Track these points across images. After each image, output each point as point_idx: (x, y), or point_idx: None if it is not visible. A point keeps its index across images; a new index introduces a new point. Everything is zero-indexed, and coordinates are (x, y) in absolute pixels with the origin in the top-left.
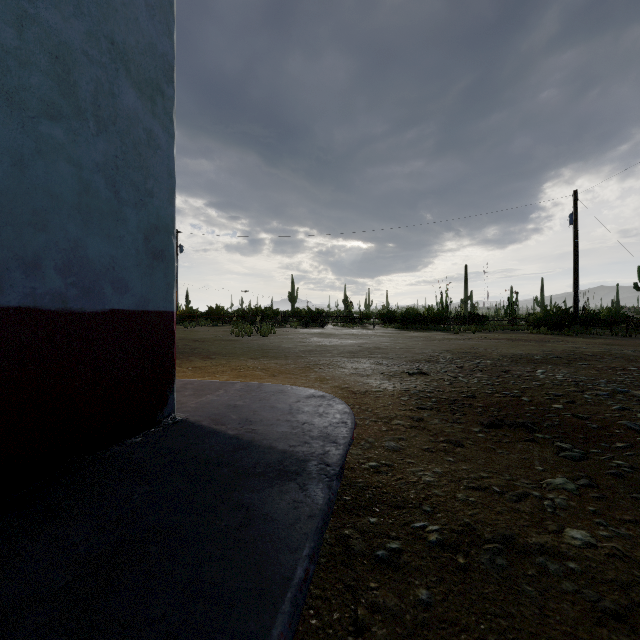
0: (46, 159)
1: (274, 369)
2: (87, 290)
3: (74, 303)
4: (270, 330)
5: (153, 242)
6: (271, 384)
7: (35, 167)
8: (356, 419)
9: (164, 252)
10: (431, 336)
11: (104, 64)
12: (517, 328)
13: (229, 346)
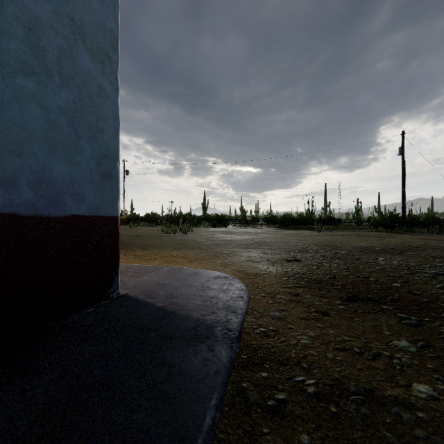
0: (21, 104)
1: (191, 257)
2: (53, 201)
3: (43, 210)
4: (189, 229)
5: (103, 166)
6: (189, 268)
7: (13, 109)
8: (250, 294)
9: (111, 173)
10: (301, 233)
11: (66, 35)
12: (362, 228)
13: (160, 240)
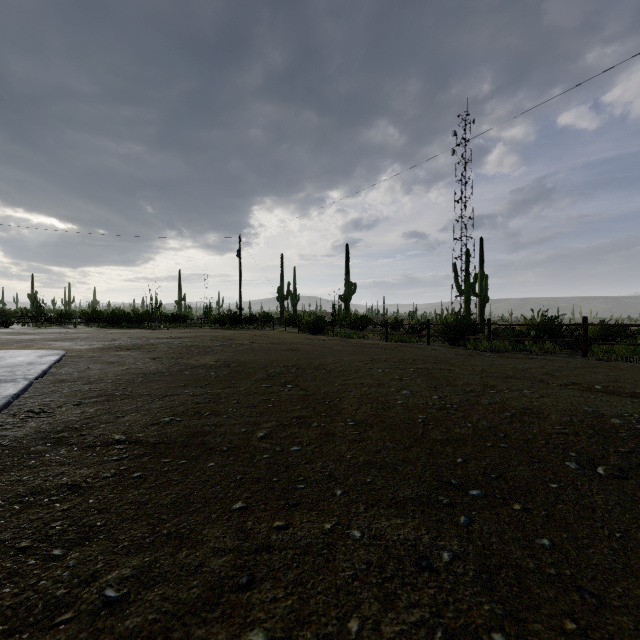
0: None
1: (1, 348)
2: None
3: None
4: None
5: None
6: (12, 350)
7: None
8: (67, 352)
9: None
10: (131, 332)
11: None
12: (205, 325)
13: None
